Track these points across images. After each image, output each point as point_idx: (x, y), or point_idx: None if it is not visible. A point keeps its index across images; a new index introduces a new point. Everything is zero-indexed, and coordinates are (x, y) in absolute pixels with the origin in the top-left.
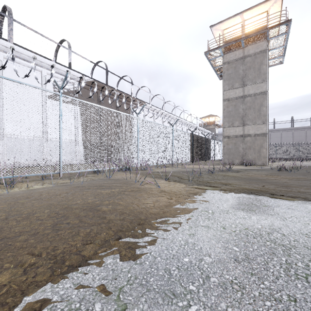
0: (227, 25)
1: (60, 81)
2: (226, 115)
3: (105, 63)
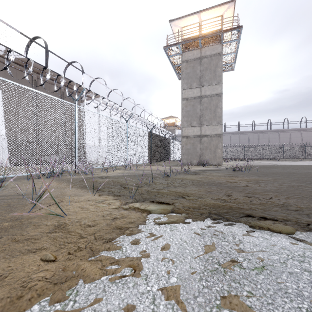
0: (186, 23)
1: None
2: (184, 115)
3: (45, 41)
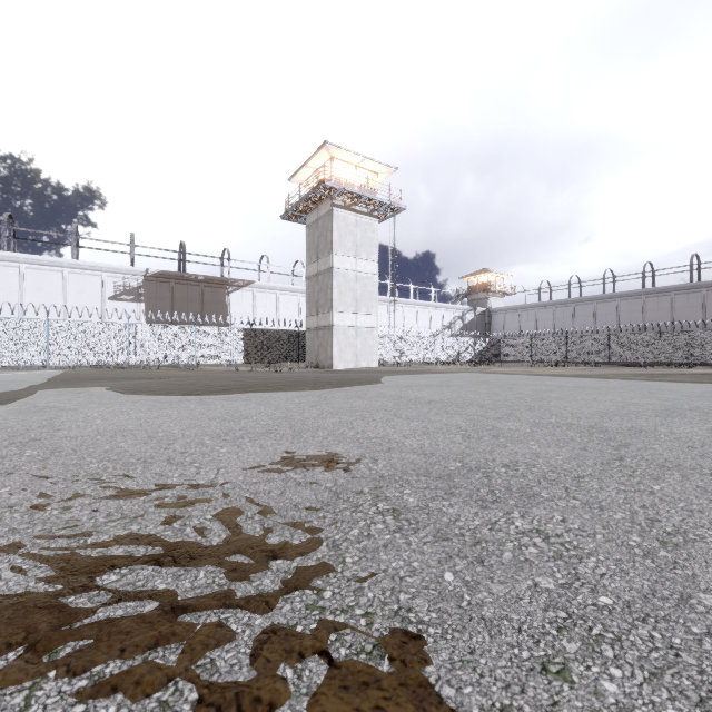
0: (306, 176)
1: (122, 281)
2: (307, 300)
3: (184, 245)
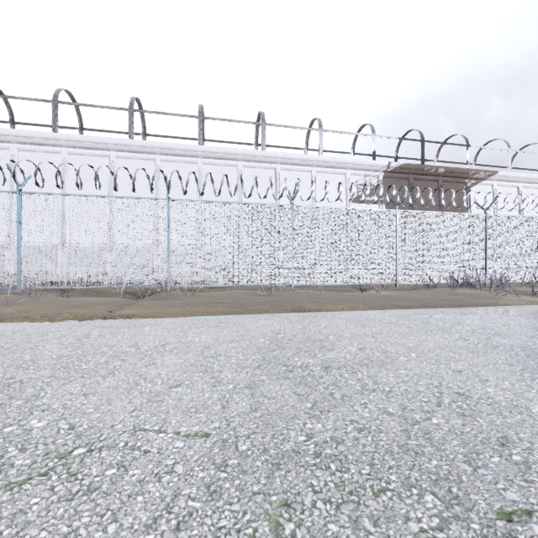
0: None
1: (363, 179)
2: None
3: (420, 132)
